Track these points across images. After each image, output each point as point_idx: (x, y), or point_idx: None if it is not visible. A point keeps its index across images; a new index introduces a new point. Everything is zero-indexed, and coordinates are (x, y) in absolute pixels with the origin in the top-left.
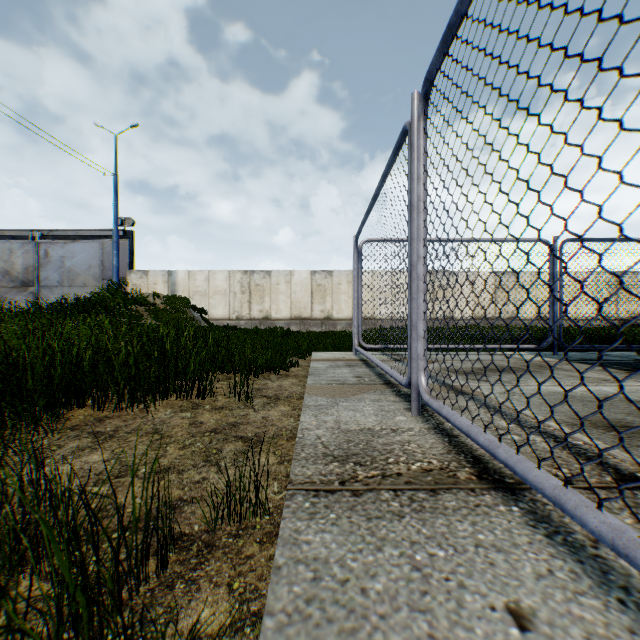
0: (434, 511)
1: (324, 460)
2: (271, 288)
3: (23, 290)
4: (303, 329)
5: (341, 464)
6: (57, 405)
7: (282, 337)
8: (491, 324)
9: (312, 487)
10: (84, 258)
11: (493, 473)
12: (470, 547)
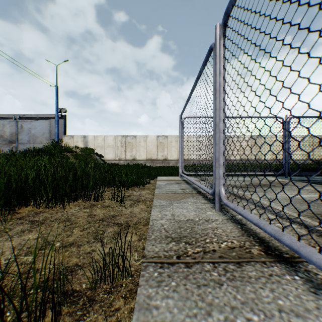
0: (242, 279)
1: (166, 240)
2: (136, 144)
3: (10, 145)
4: (152, 165)
5: (177, 243)
6: (11, 205)
7: (142, 168)
8: (275, 154)
9: (159, 260)
10: (41, 129)
11: (274, 250)
12: (275, 312)
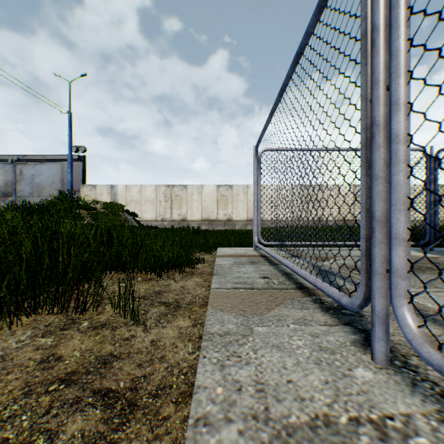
0: None
1: None
2: (187, 198)
3: (4, 199)
4: (211, 228)
5: None
6: None
7: (193, 234)
8: None
9: None
10: (49, 176)
11: None
12: None
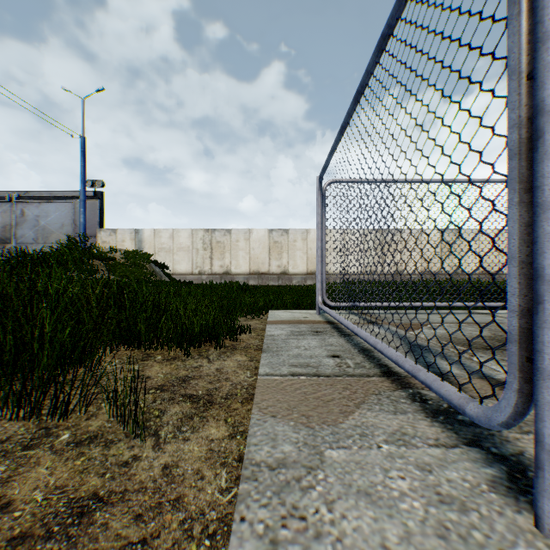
0: None
1: None
2: (231, 245)
3: (1, 247)
4: (261, 283)
5: None
6: None
7: (237, 292)
8: None
9: None
10: (57, 217)
11: None
12: None
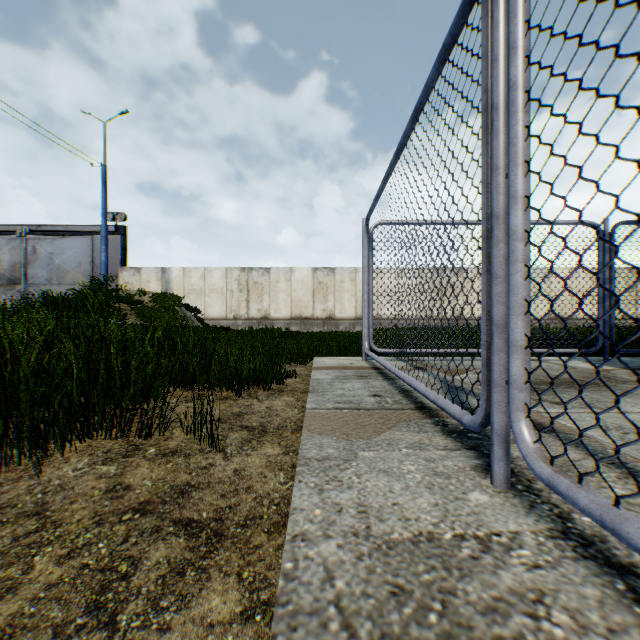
0: None
1: None
2: (270, 286)
3: (10, 288)
4: (304, 329)
5: None
6: None
7: (279, 339)
8: None
9: None
10: (74, 255)
11: None
12: None
